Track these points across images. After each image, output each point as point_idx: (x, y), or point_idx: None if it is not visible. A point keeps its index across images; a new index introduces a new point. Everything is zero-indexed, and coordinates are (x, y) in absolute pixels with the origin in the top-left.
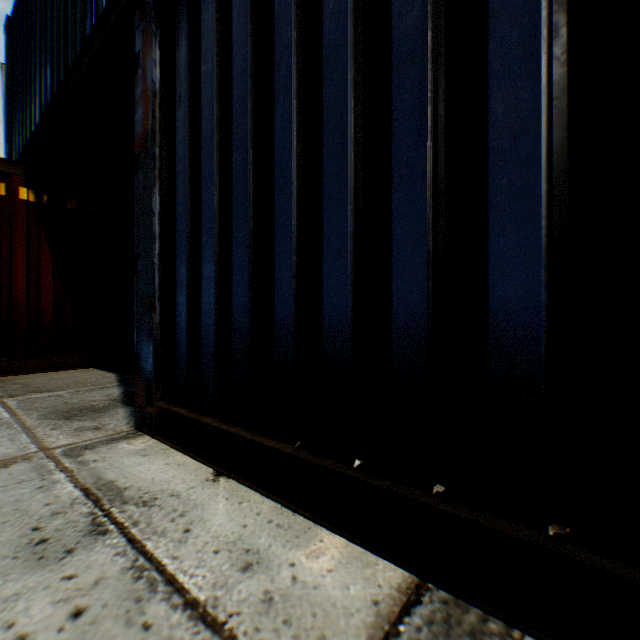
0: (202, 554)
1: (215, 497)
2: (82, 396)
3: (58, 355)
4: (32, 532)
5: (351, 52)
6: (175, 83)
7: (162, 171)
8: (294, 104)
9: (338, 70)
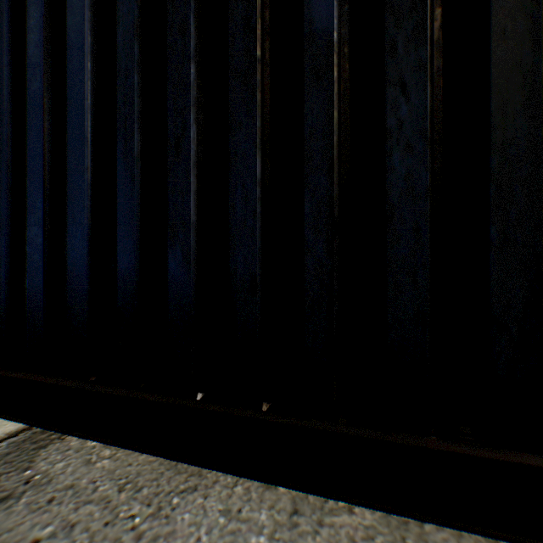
0: None
1: None
2: None
3: None
4: None
5: (8, 92)
6: None
7: None
8: None
9: (0, 101)
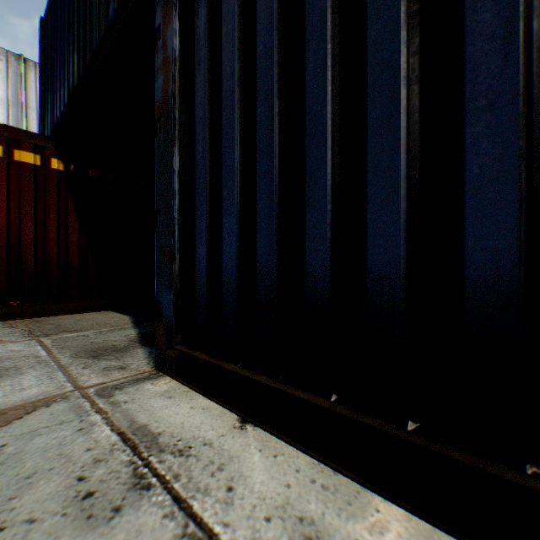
0: (254, 521)
1: (248, 448)
2: (104, 336)
3: (82, 300)
4: (77, 482)
5: None
6: (194, 49)
7: (181, 132)
8: (329, 48)
9: (387, 3)
